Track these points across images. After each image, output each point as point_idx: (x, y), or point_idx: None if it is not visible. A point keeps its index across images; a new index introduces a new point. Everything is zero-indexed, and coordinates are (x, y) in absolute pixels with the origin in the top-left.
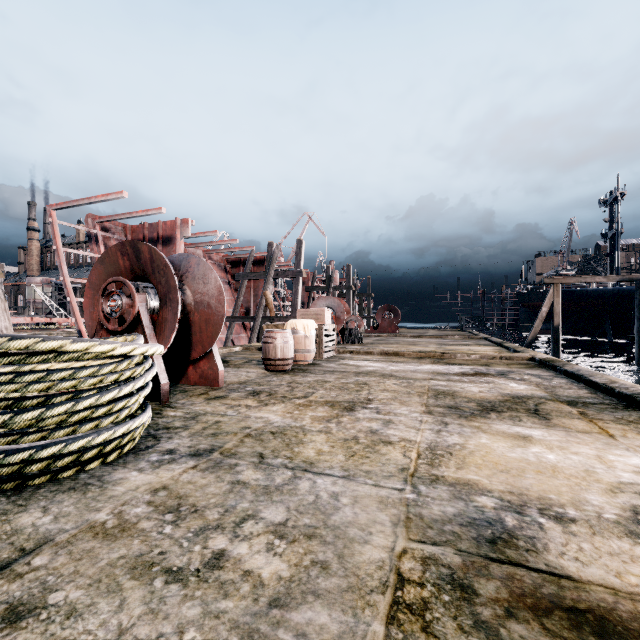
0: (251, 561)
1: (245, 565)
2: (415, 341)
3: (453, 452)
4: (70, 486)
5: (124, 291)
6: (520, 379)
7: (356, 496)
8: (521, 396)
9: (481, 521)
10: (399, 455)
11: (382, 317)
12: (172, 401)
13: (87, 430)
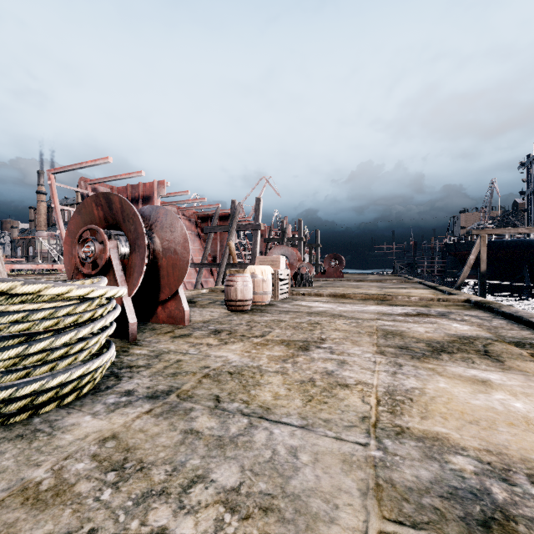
0: None
1: None
2: (358, 285)
3: (413, 398)
4: (19, 433)
5: (97, 238)
6: (461, 320)
7: (316, 452)
8: (467, 337)
9: (464, 492)
10: (358, 400)
11: (329, 264)
12: (140, 339)
13: (42, 373)
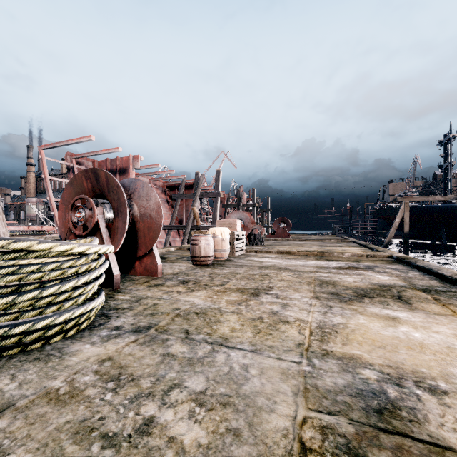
0: (175, 428)
1: (170, 431)
2: (302, 243)
3: (338, 330)
4: (36, 356)
5: (87, 205)
6: (383, 272)
7: (262, 368)
8: (386, 285)
9: (367, 392)
10: (295, 332)
11: (278, 226)
12: (122, 288)
13: (51, 312)
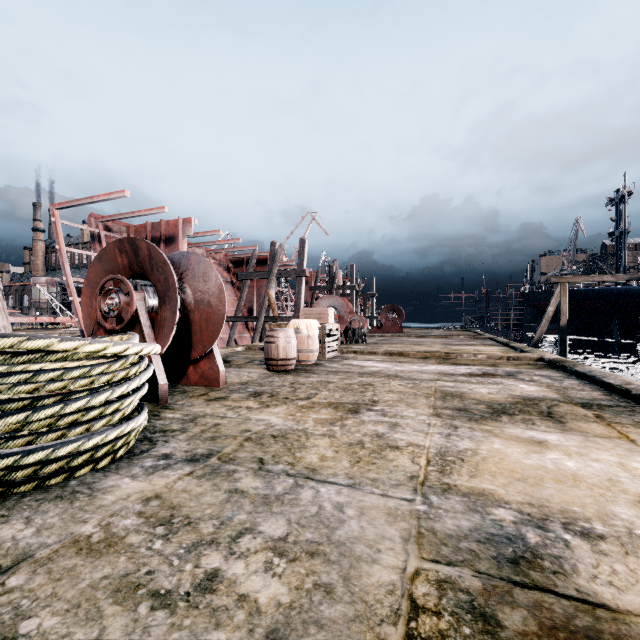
0: (247, 583)
1: (240, 588)
2: (419, 341)
3: (465, 458)
4: (57, 494)
5: (122, 289)
6: (530, 380)
7: (362, 507)
8: (532, 398)
9: (500, 537)
10: (407, 461)
11: (386, 317)
12: (171, 402)
13: (77, 434)
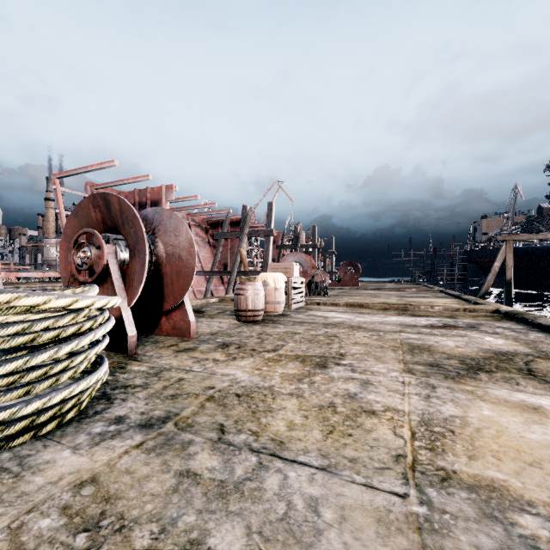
0: None
1: None
2: (376, 293)
3: (455, 429)
4: None
5: (93, 242)
6: (493, 332)
7: (343, 506)
8: (504, 352)
9: None
10: (388, 433)
11: (344, 272)
12: (140, 353)
13: (14, 398)
